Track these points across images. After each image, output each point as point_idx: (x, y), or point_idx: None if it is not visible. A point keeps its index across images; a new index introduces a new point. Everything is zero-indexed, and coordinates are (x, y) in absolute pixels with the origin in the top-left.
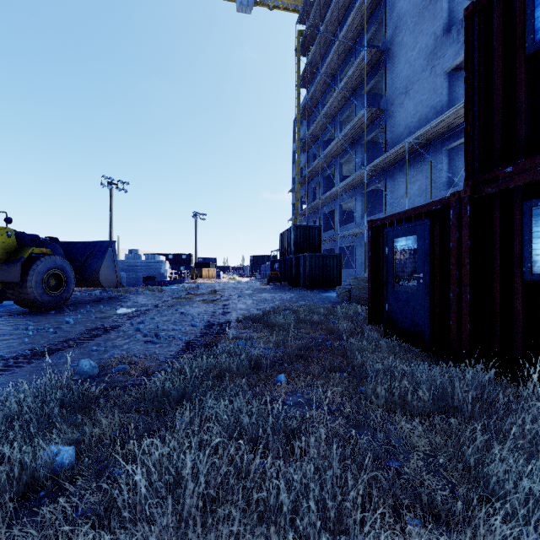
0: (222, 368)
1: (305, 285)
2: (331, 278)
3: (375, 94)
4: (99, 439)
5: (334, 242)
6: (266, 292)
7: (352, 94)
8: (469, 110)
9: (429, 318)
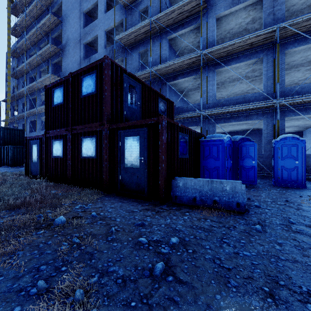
0: None
1: (9, 164)
2: None
3: (60, 66)
4: None
5: None
6: None
7: (46, 60)
8: (46, 113)
9: (39, 170)
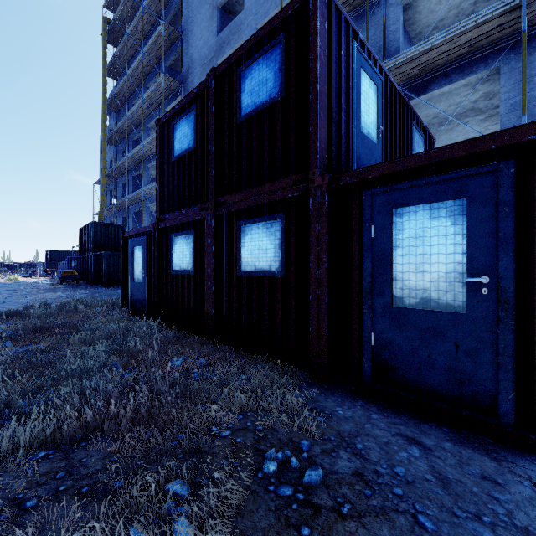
0: None
1: (102, 283)
2: None
3: None
4: None
5: None
6: (52, 291)
7: (157, 106)
8: (158, 178)
9: (146, 298)
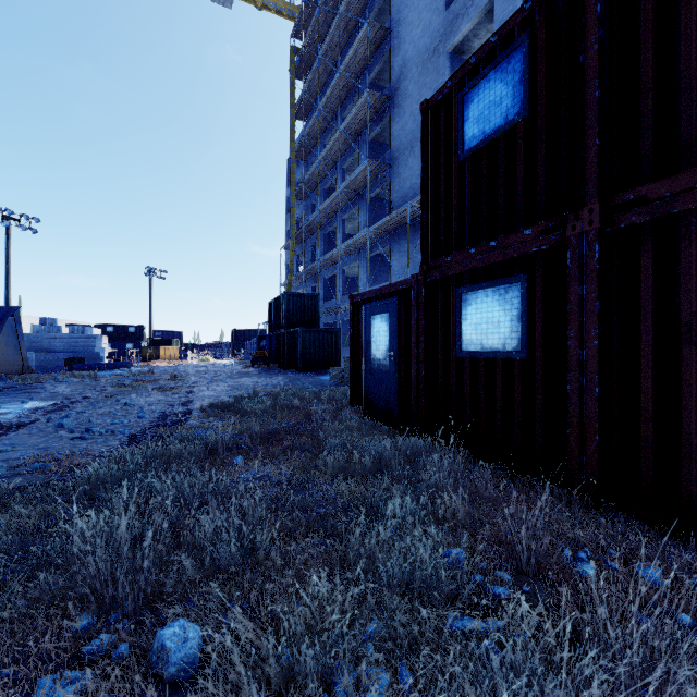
0: (171, 455)
1: (297, 367)
2: (329, 357)
3: (382, 143)
4: (19, 527)
5: (336, 315)
6: (247, 376)
7: (355, 138)
8: (425, 198)
9: (397, 395)
